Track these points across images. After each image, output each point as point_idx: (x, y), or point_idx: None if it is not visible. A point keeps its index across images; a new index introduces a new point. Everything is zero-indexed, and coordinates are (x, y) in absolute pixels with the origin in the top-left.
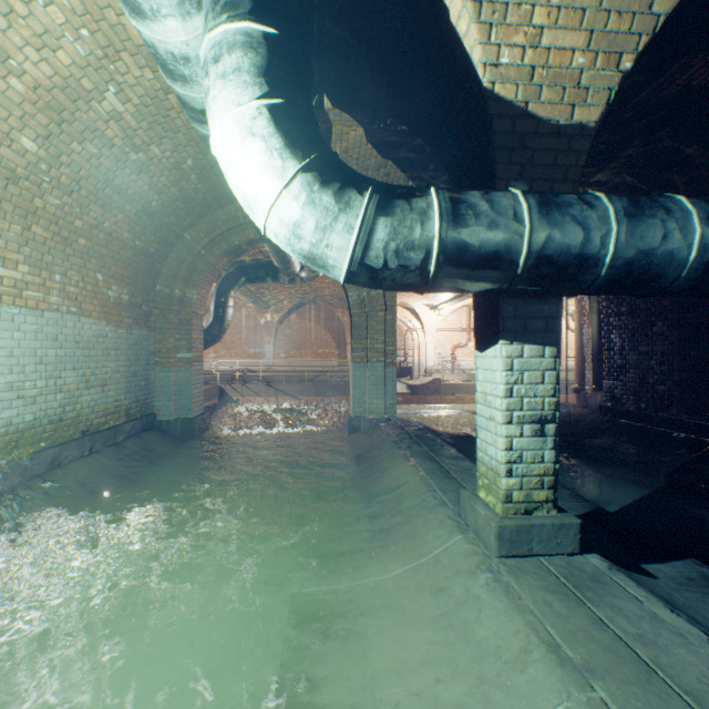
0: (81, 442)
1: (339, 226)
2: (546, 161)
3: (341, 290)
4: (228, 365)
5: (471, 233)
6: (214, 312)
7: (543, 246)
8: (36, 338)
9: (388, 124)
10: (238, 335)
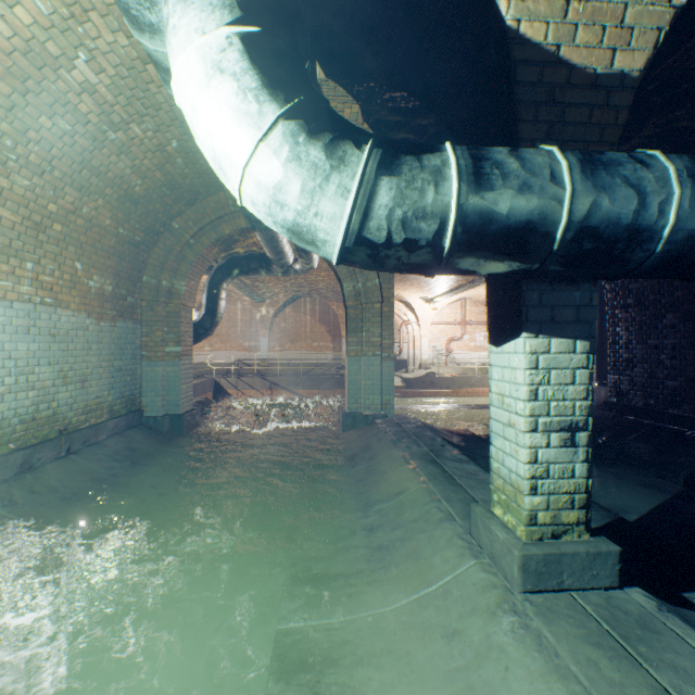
0: (56, 442)
1: (331, 188)
2: (579, 118)
3: (336, 283)
4: (223, 358)
5: (497, 197)
6: (206, 305)
7: (587, 214)
8: (3, 331)
9: (386, 100)
10: (233, 328)
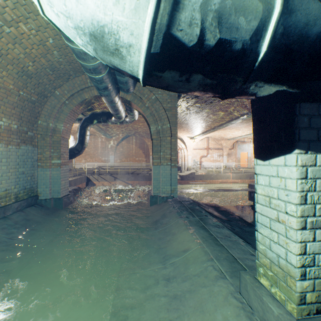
0: None
1: None
2: None
3: (147, 129)
4: (91, 165)
5: None
6: (78, 138)
7: None
8: None
9: None
10: (96, 151)
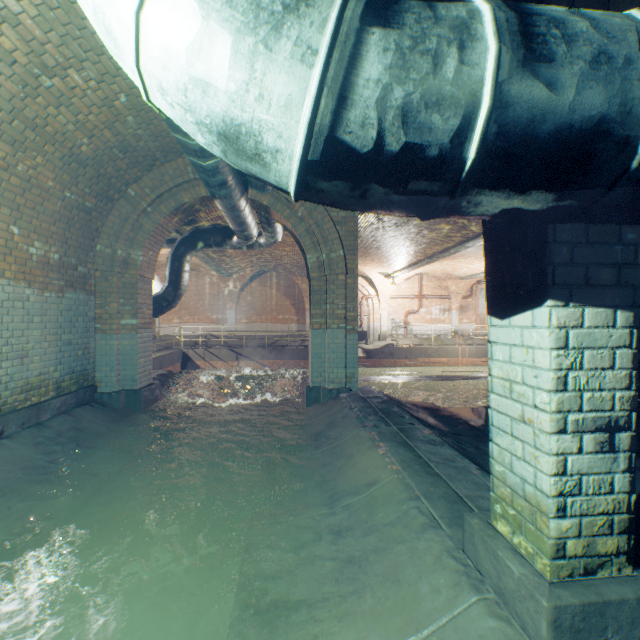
0: None
1: (284, 46)
2: (629, 6)
3: (300, 258)
4: (192, 330)
5: (558, 73)
6: (169, 277)
7: None
8: None
9: None
10: (201, 301)
